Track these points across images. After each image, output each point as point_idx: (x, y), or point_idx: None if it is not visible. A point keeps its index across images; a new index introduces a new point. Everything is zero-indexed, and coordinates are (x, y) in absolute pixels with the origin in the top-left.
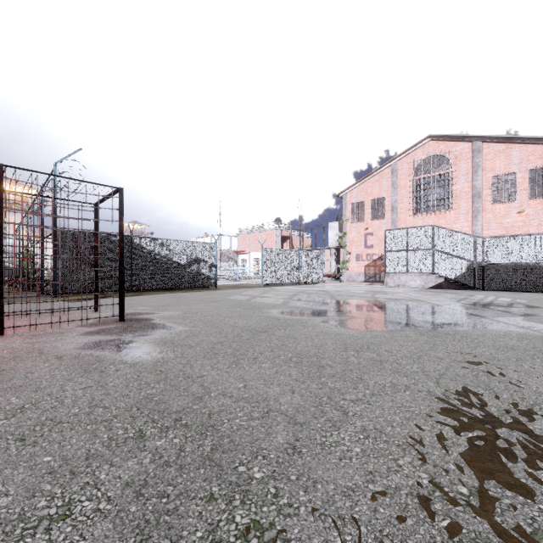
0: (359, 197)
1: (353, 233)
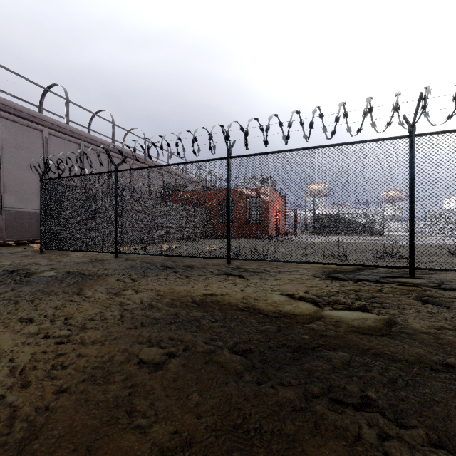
0: None
1: None
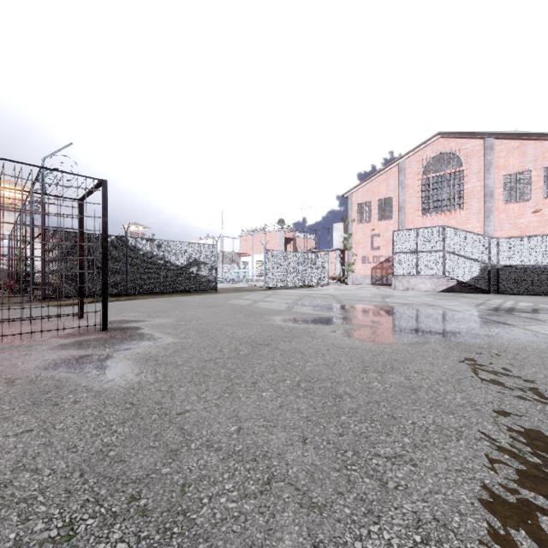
0: (365, 197)
1: (359, 235)
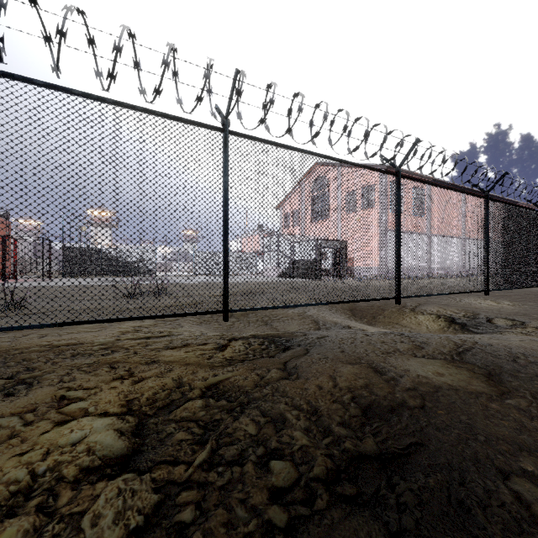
0: (287, 209)
1: None
